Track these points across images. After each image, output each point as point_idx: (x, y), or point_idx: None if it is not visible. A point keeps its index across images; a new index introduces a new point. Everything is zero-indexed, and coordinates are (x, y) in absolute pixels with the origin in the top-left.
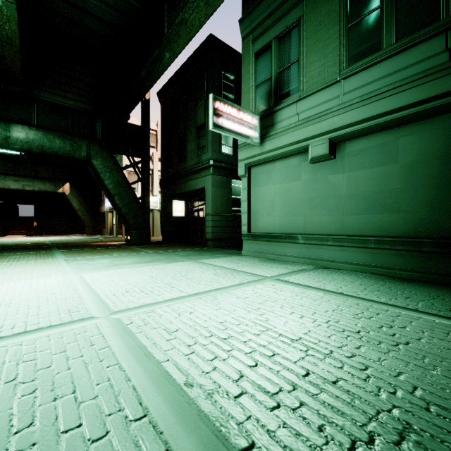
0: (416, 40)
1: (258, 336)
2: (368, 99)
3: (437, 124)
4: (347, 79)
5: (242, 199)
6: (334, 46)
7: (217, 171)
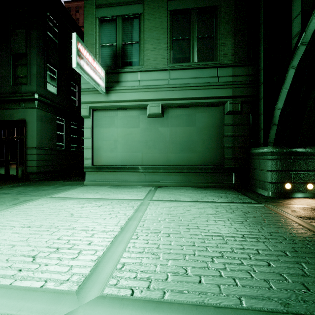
0: (206, 65)
1: (229, 244)
2: (184, 87)
3: (211, 110)
4: (172, 71)
5: (85, 137)
6: (164, 46)
7: (42, 106)
